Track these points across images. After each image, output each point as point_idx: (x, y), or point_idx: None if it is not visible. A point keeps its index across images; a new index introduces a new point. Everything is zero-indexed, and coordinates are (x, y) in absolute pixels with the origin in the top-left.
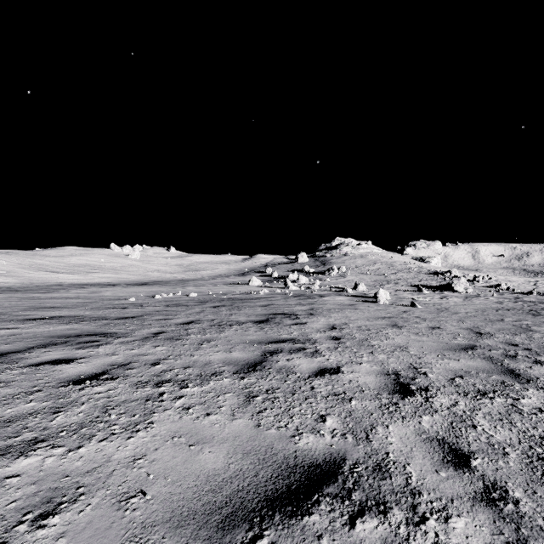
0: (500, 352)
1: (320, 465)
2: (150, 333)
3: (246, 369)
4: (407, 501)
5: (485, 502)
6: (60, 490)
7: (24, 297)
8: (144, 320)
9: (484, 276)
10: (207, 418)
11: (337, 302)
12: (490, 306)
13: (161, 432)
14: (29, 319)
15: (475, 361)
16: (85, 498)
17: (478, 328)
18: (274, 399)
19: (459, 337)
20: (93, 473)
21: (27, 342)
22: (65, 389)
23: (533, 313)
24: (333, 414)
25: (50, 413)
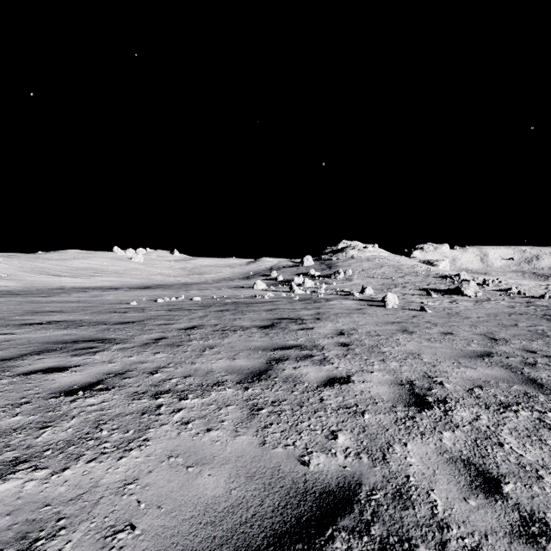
0: (518, 359)
1: (332, 491)
2: (151, 339)
3: (250, 378)
4: (434, 536)
5: (524, 539)
6: (38, 523)
7: (23, 301)
8: (145, 325)
9: (493, 280)
10: (208, 434)
11: (344, 306)
12: (501, 310)
13: (156, 451)
14: (26, 324)
15: (493, 370)
16: (65, 533)
17: (492, 334)
18: (280, 412)
19: (473, 344)
20: (78, 502)
21: (21, 349)
22: (55, 401)
23: (547, 317)
24: (345, 430)
25: (36, 428)
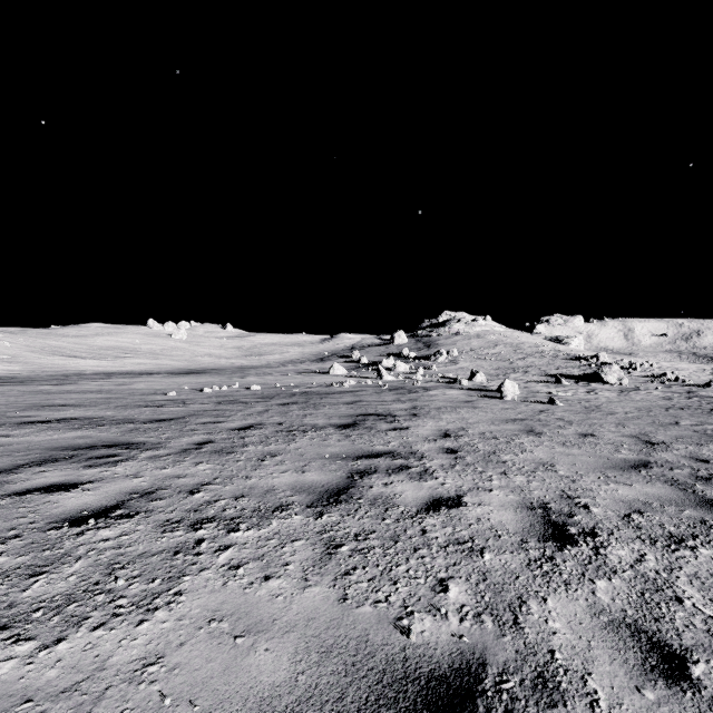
0: (686, 472)
1: (445, 676)
2: (192, 443)
3: (325, 499)
4: None
5: None
6: None
7: (28, 391)
8: (186, 424)
9: (642, 362)
10: (266, 585)
11: (449, 397)
12: (655, 403)
13: (191, 611)
14: (27, 422)
15: (654, 487)
16: None
17: (646, 435)
18: (367, 550)
19: (623, 449)
20: (73, 694)
21: (17, 458)
22: (55, 534)
23: None
24: (458, 577)
25: (25, 576)
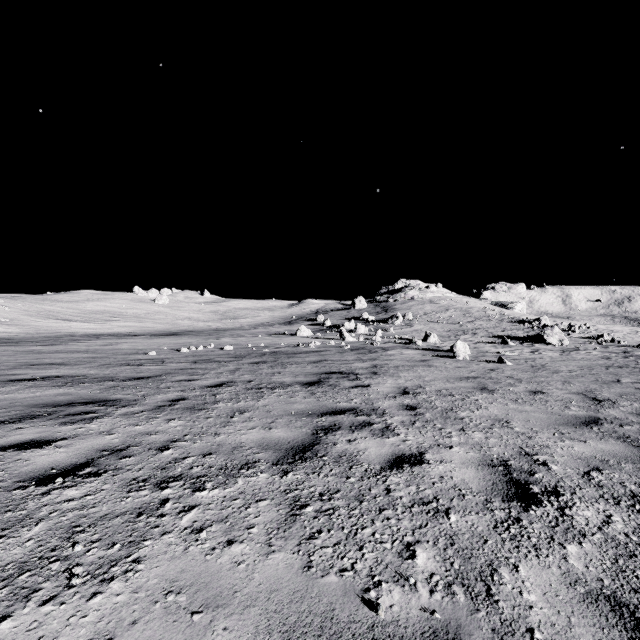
0: (636, 428)
1: None
2: (166, 400)
3: (290, 457)
4: None
5: None
6: None
7: (21, 351)
8: (162, 382)
9: (580, 325)
10: (228, 551)
11: (406, 357)
12: (596, 362)
13: (149, 581)
14: (14, 380)
15: (608, 443)
16: None
17: (592, 392)
18: (332, 511)
19: (573, 406)
20: None
21: None
22: (21, 494)
23: None
24: (425, 541)
25: None
